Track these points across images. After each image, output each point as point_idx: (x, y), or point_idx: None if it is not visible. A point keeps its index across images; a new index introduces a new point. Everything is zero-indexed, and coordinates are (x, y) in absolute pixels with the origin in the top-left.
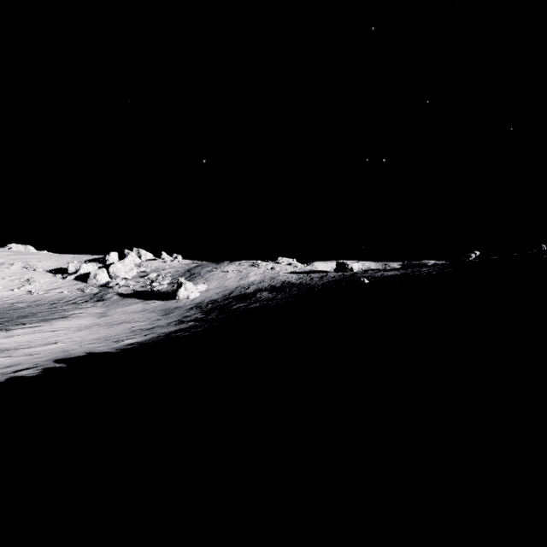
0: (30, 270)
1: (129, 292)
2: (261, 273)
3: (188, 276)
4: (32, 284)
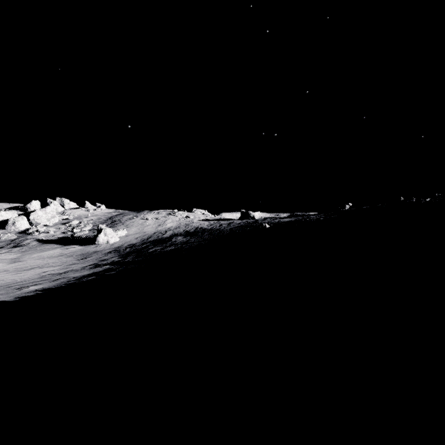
0: None
1: (49, 238)
2: (177, 221)
3: (109, 223)
4: None
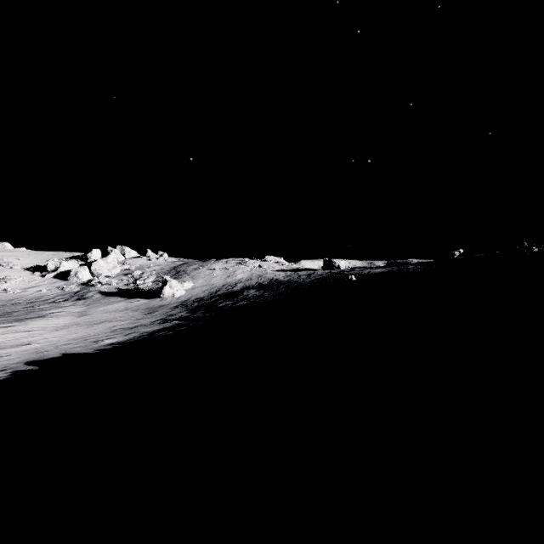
0: (6, 268)
1: (112, 290)
2: (249, 271)
3: (174, 274)
4: (8, 282)
